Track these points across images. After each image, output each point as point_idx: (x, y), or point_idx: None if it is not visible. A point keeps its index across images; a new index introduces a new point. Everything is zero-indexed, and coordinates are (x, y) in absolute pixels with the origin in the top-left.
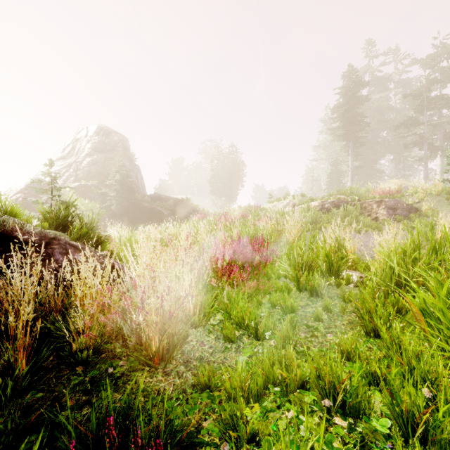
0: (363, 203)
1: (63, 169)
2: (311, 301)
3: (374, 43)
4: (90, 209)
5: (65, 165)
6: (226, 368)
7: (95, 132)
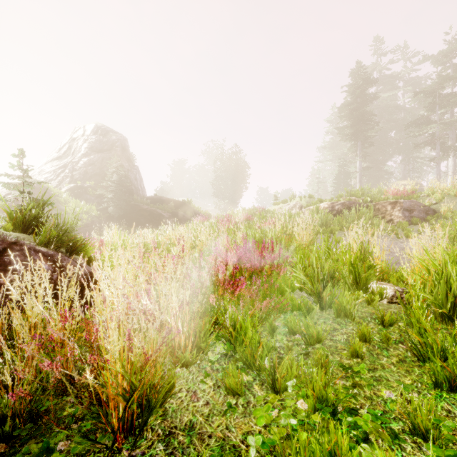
0: (376, 204)
1: (58, 169)
2: (339, 325)
3: (382, 40)
4: (86, 212)
5: (61, 165)
6: (229, 455)
7: (92, 131)
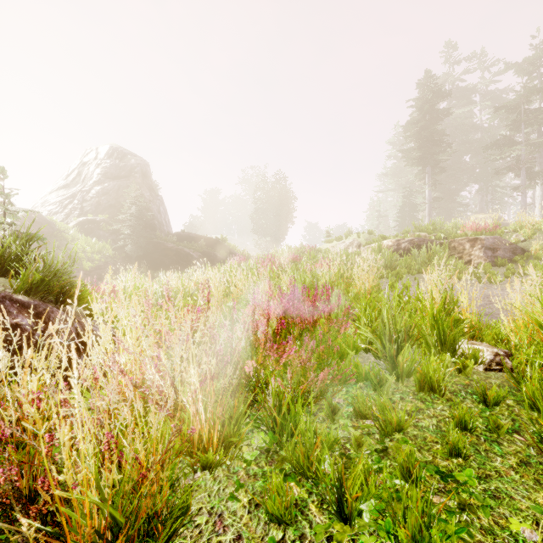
0: (452, 242)
1: (65, 200)
2: (423, 402)
3: (455, 45)
4: (98, 251)
5: (68, 195)
6: None
7: (106, 154)
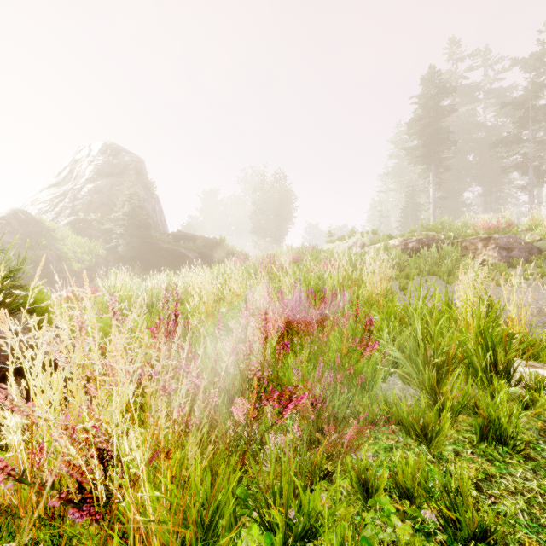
0: (463, 241)
1: (56, 198)
2: (491, 462)
3: (459, 42)
4: (88, 251)
5: (59, 193)
6: None
7: (100, 151)
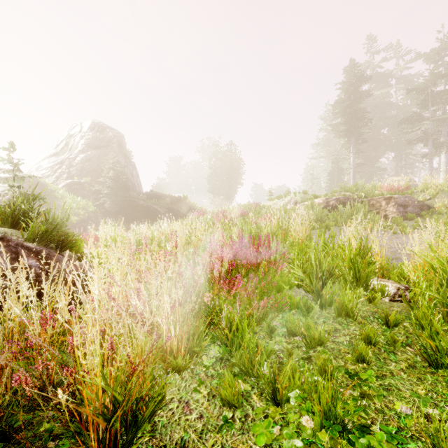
0: (371, 200)
1: (56, 165)
2: (340, 325)
3: (375, 38)
4: (82, 207)
5: (58, 162)
6: None
7: (89, 128)
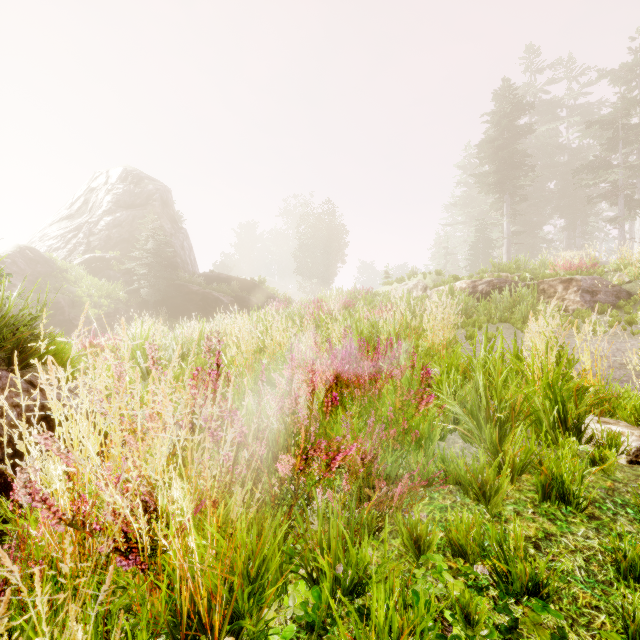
0: (540, 284)
1: (69, 233)
2: (553, 521)
3: (538, 50)
4: (107, 295)
5: (72, 228)
6: None
7: (119, 178)
